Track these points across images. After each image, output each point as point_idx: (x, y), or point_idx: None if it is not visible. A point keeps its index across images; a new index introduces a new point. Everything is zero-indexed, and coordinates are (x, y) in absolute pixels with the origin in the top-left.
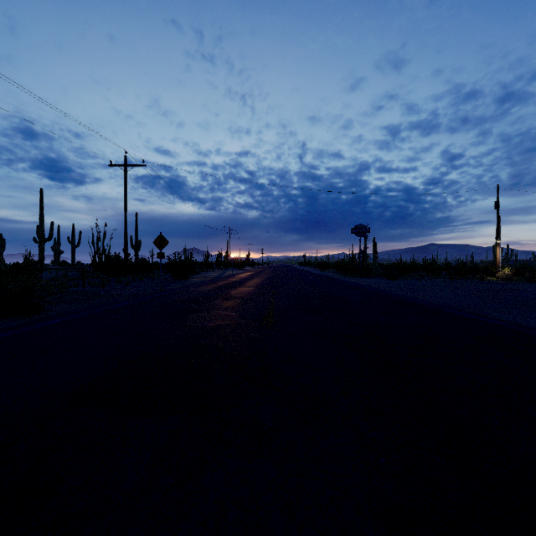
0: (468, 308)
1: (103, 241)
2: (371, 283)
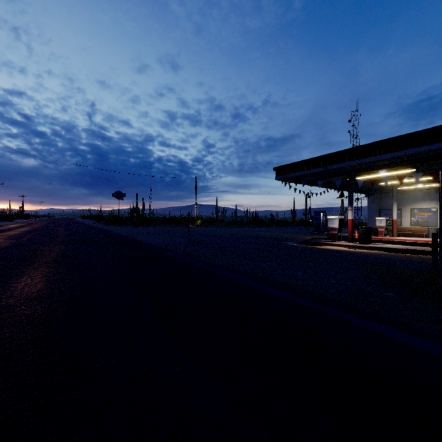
0: (132, 235)
1: None
2: (115, 228)
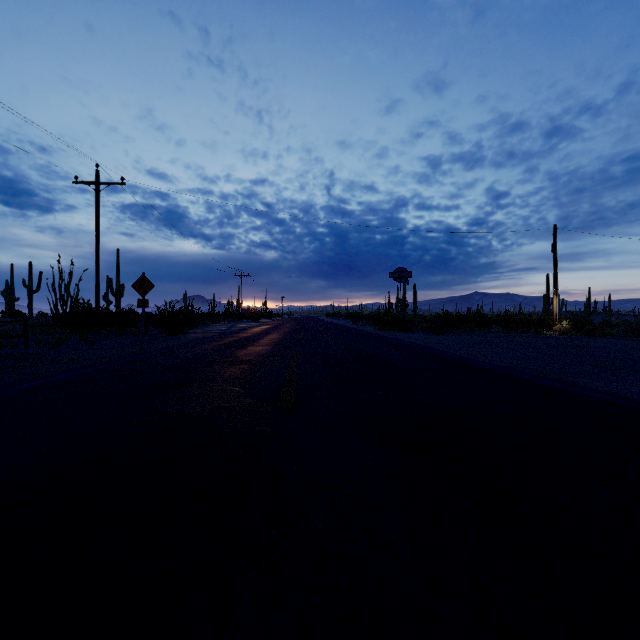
0: (545, 372)
1: (68, 285)
2: (416, 339)
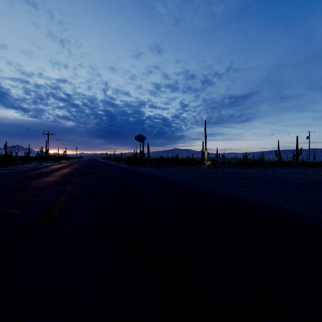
0: (202, 185)
1: None
2: (147, 170)
